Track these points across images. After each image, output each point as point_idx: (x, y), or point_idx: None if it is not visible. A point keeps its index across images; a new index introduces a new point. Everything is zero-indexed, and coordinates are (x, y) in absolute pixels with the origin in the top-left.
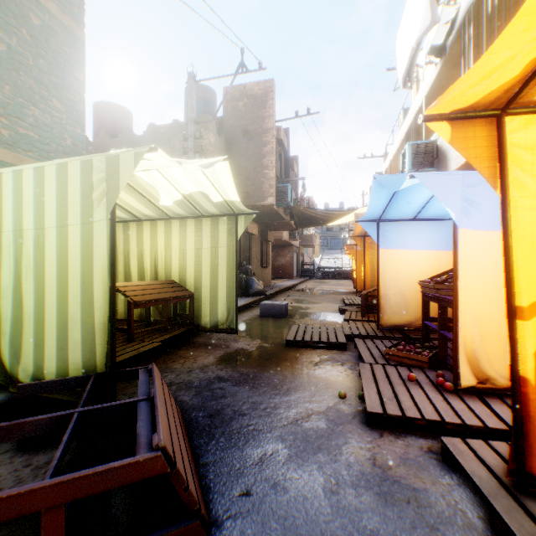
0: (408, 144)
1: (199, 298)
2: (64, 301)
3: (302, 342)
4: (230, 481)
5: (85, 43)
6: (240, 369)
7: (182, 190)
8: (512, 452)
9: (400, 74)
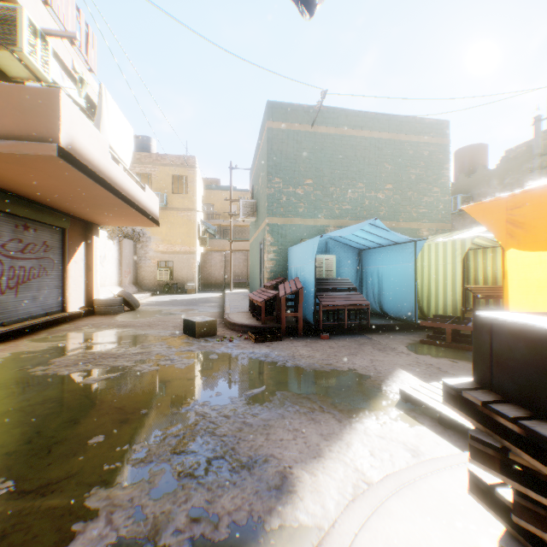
0: None
1: None
2: (445, 290)
3: None
4: None
5: (449, 145)
6: None
7: None
8: None
9: None
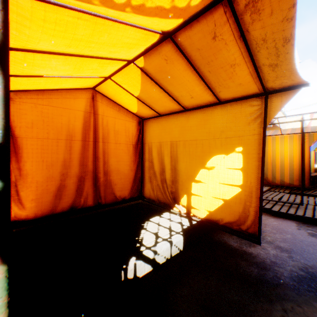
0: None
1: None
2: None
3: None
4: None
5: None
6: None
7: None
8: None
9: None
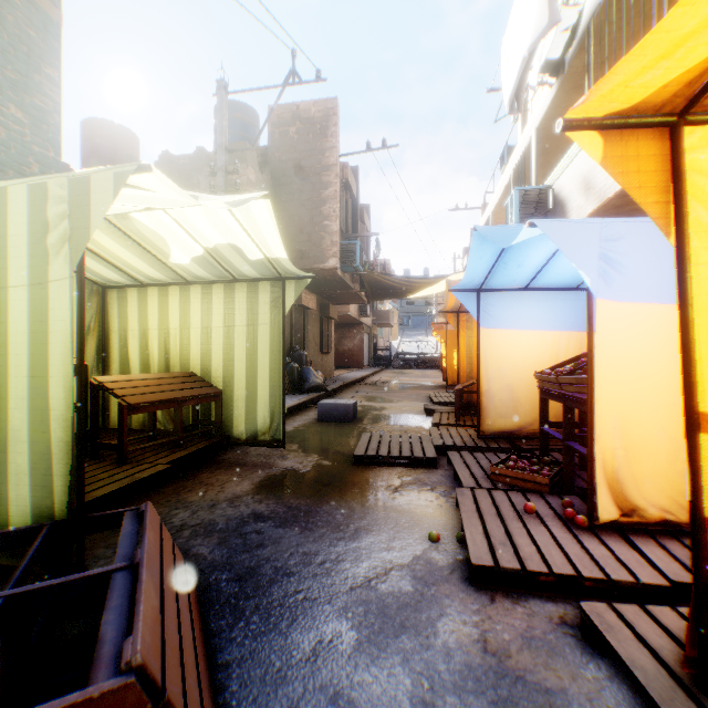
0: (515, 190)
1: (230, 397)
2: (3, 406)
3: (376, 458)
4: (265, 693)
5: (61, 27)
6: (288, 501)
7: (203, 241)
8: (691, 631)
9: (507, 95)
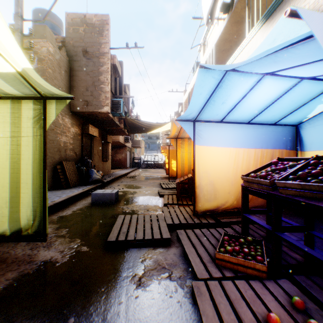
0: None
1: None
2: None
3: (125, 242)
4: None
5: None
6: None
7: None
8: None
9: (206, 11)
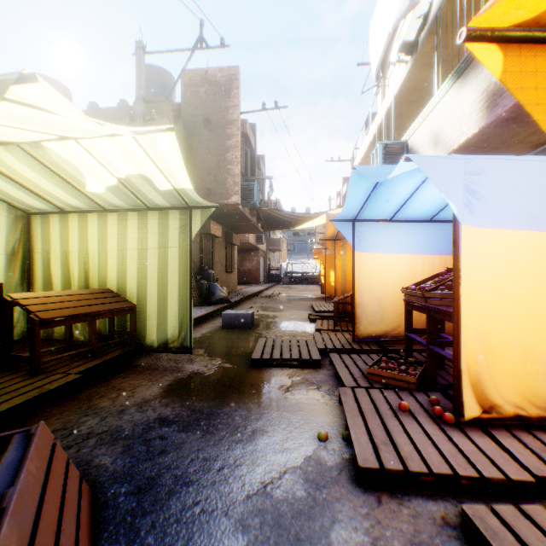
0: (379, 143)
1: (144, 310)
2: None
3: (271, 361)
4: None
5: None
6: (192, 403)
7: (116, 172)
8: None
9: (374, 66)
